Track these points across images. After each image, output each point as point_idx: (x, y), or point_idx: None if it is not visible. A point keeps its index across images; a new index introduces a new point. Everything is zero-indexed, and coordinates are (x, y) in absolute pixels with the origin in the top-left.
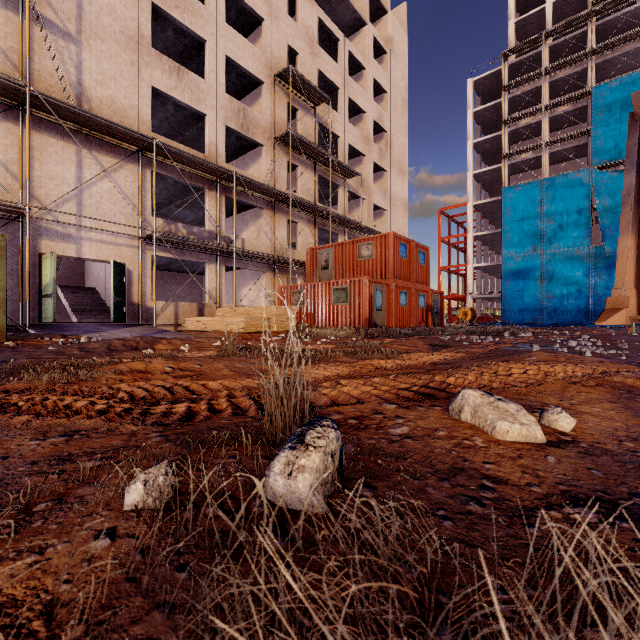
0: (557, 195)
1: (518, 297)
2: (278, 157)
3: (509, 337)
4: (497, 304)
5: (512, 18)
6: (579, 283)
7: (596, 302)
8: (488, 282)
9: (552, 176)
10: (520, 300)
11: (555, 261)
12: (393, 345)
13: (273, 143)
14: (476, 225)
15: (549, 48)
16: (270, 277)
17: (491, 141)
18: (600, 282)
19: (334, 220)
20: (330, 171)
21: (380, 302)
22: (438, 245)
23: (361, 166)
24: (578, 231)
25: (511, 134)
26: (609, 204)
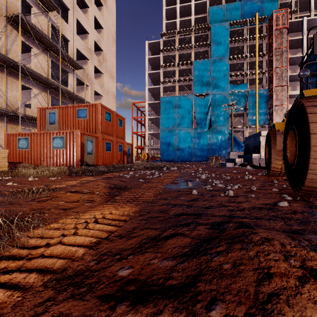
0: (181, 104)
1: (167, 148)
2: (10, 33)
3: (166, 171)
4: (158, 151)
5: (164, 20)
6: (189, 143)
7: (195, 151)
8: (154, 141)
9: (180, 95)
10: (167, 150)
11: (181, 133)
12: (66, 193)
13: (4, 20)
14: (149, 113)
15: (178, 39)
16: (1, 126)
17: (156, 74)
18: (196, 143)
19: (64, 93)
20: (60, 58)
21: (90, 148)
22: (132, 121)
23: (86, 66)
24: (189, 121)
25: (164, 73)
26: (199, 111)
